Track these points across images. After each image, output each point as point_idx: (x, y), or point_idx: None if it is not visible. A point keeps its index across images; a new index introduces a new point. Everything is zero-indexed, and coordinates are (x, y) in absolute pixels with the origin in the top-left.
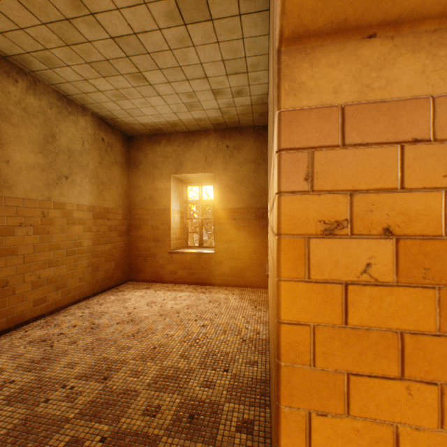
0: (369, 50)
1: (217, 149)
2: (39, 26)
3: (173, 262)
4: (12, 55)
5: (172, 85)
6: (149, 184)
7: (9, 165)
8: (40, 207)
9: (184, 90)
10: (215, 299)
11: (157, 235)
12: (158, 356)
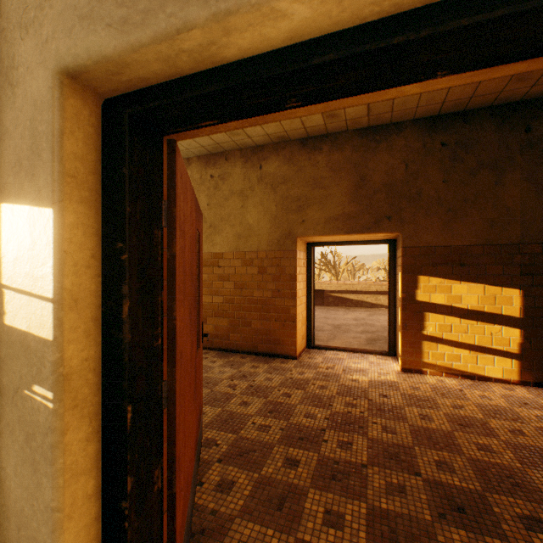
0: (301, 243)
1: None
2: None
3: None
4: None
5: None
6: None
7: None
8: None
9: None
10: None
11: None
12: None
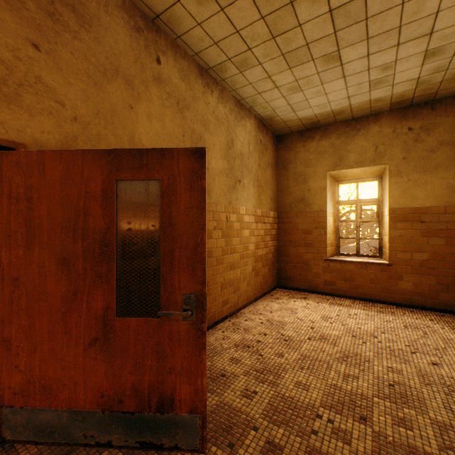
0: None
1: (393, 134)
2: (256, 22)
3: (330, 272)
4: (213, 66)
5: (370, 58)
6: (299, 185)
7: (208, 172)
8: (224, 211)
9: (382, 61)
10: (410, 325)
11: (309, 240)
12: (409, 400)
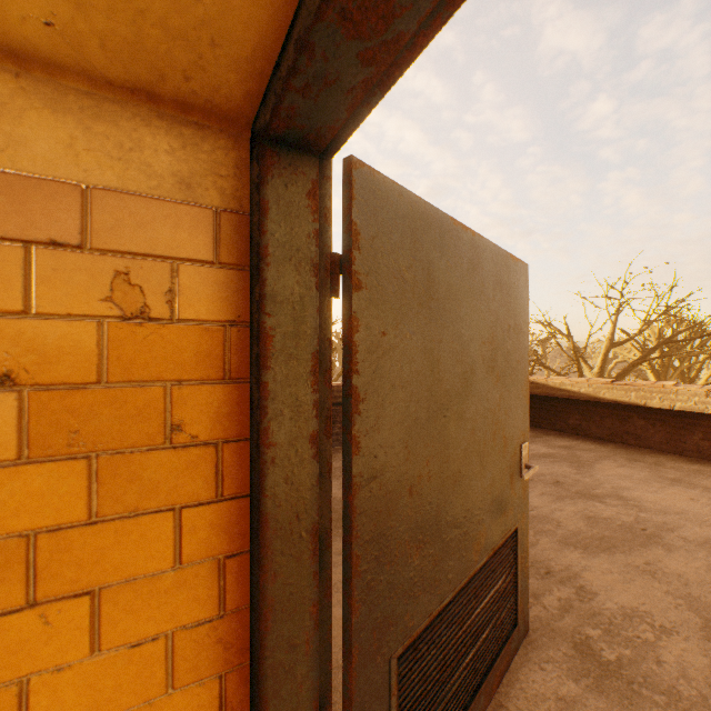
0: None
1: None
2: None
3: None
4: None
5: None
6: None
7: None
8: None
9: None
10: None
11: None
12: None
